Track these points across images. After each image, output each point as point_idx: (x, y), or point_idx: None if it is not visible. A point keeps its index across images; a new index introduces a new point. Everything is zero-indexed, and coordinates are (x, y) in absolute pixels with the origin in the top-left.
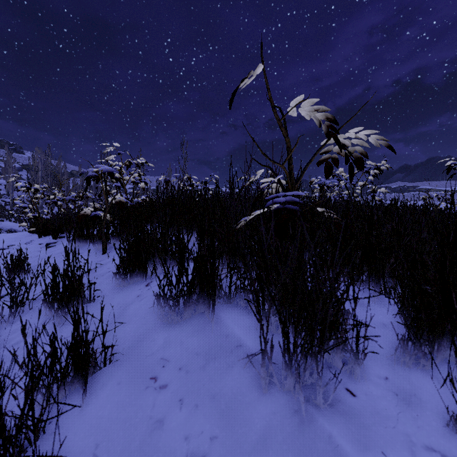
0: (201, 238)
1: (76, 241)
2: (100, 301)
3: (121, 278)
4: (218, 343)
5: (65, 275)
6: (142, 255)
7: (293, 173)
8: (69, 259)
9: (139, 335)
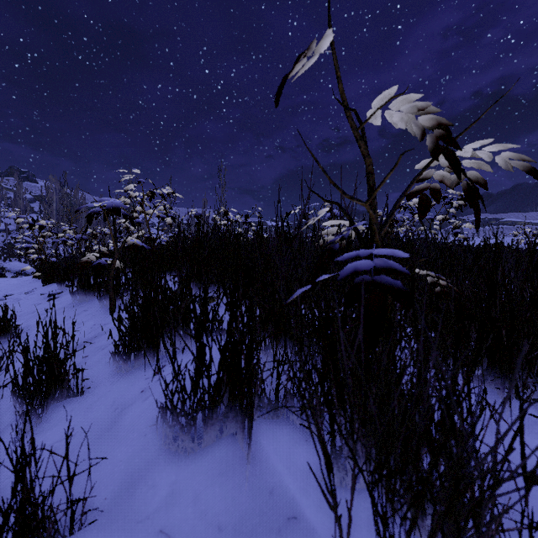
0: (231, 317)
1: (81, 294)
2: (90, 395)
3: (121, 360)
4: (257, 508)
5: (41, 357)
6: (152, 326)
7: (376, 214)
8: (47, 334)
9: (133, 473)
